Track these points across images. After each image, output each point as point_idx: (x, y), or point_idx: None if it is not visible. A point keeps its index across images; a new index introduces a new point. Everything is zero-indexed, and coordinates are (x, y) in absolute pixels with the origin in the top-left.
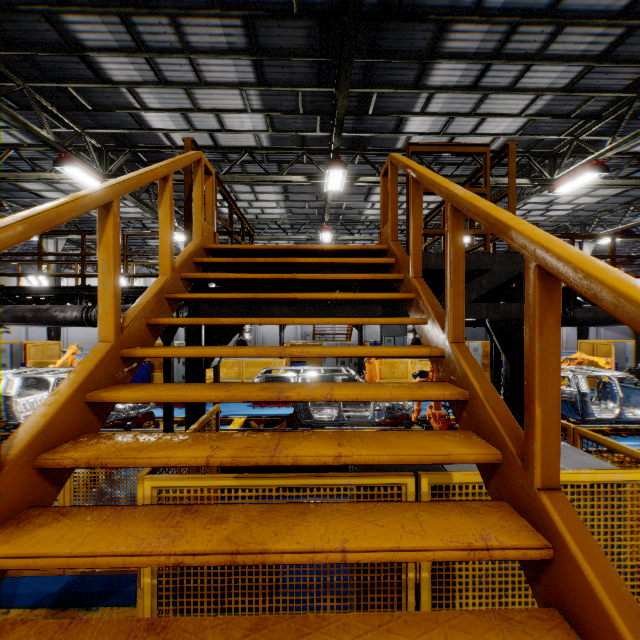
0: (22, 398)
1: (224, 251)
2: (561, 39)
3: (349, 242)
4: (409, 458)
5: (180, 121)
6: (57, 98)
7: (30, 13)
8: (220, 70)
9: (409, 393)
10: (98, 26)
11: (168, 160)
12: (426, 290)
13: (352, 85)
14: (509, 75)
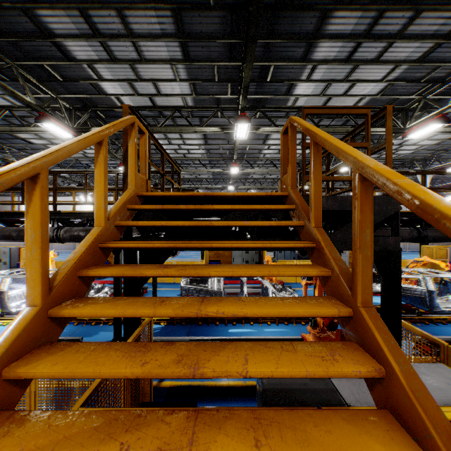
0: (13, 291)
1: (154, 197)
2: (418, 22)
3: (251, 173)
4: None
5: (127, 88)
6: (37, 72)
7: (12, 9)
8: (156, 50)
9: (325, 370)
10: (63, 18)
11: (103, 126)
12: (327, 241)
13: (255, 60)
14: (375, 50)
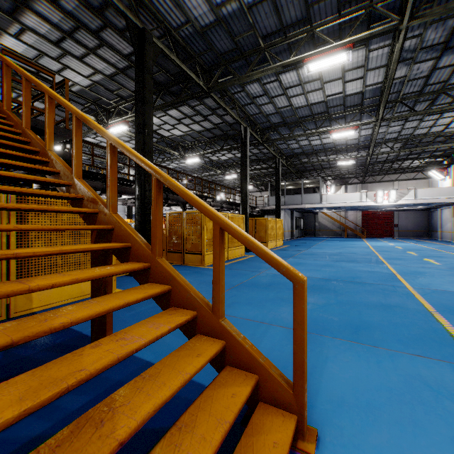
0: None
1: None
2: (103, 50)
3: None
4: (5, 141)
5: None
6: None
7: None
8: None
9: (5, 133)
10: None
11: None
12: (15, 115)
13: None
14: (79, 51)
